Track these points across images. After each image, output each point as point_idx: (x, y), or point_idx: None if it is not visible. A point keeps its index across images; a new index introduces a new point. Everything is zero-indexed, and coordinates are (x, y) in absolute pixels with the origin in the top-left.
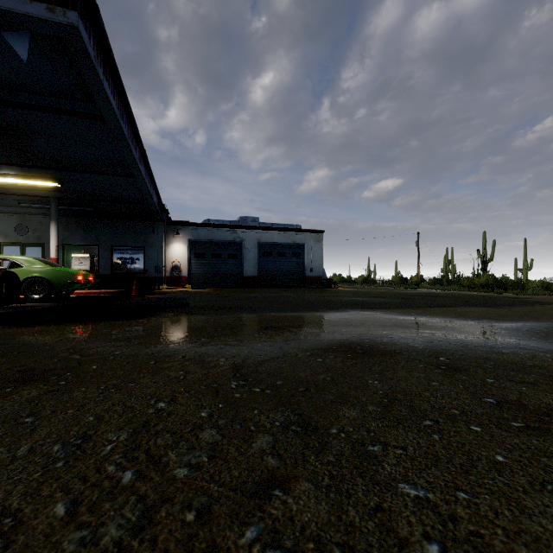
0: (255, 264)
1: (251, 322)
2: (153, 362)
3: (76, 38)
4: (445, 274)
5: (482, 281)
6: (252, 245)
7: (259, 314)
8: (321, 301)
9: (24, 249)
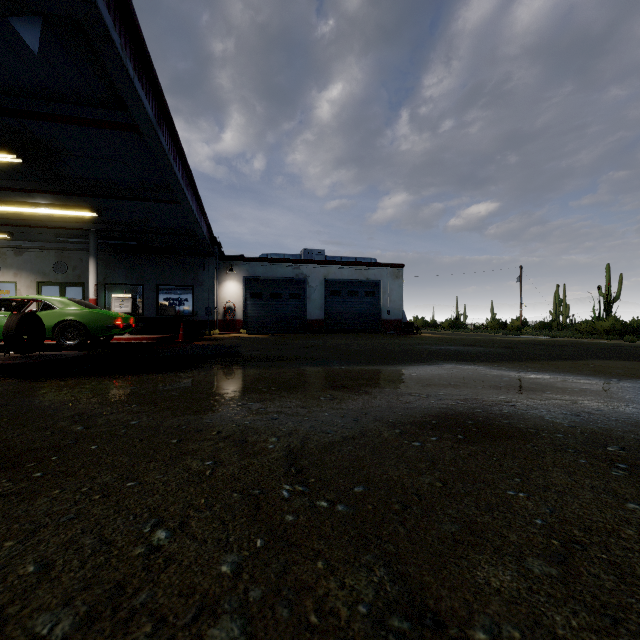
0: (321, 306)
1: (316, 379)
2: (175, 441)
3: (95, 19)
4: (555, 317)
5: (606, 325)
6: (318, 283)
7: (326, 368)
8: (403, 351)
9: (63, 289)
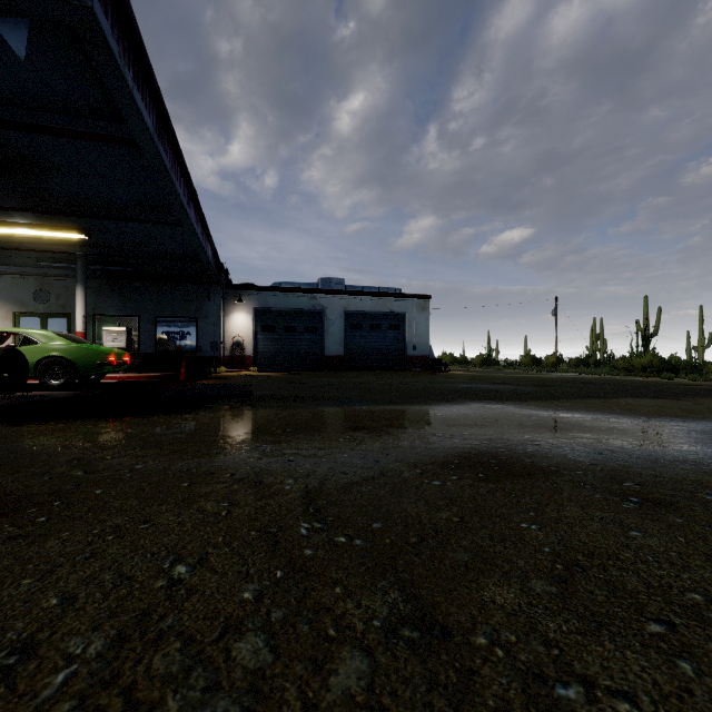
0: (340, 340)
1: (335, 420)
2: (186, 484)
3: (91, 25)
4: (592, 353)
5: (644, 362)
6: (337, 315)
7: (345, 408)
8: (430, 390)
9: (45, 321)
